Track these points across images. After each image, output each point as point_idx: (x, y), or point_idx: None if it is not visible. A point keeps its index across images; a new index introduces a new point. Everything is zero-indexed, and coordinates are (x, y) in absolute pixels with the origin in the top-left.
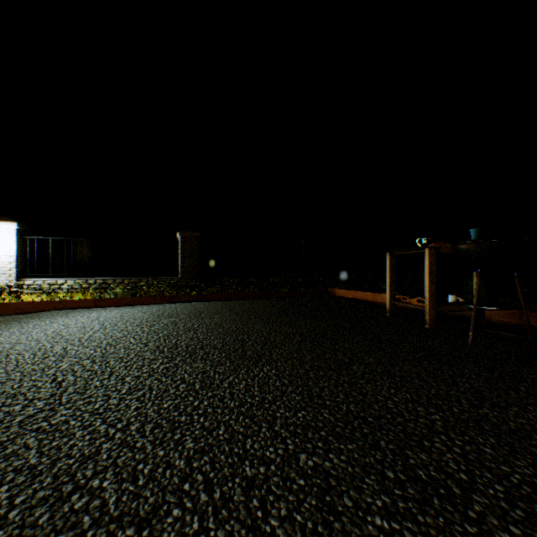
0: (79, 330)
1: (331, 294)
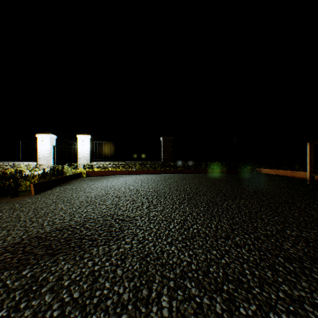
0: (133, 182)
1: (257, 171)
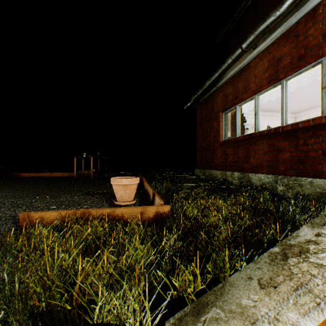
0: None
1: (17, 176)
